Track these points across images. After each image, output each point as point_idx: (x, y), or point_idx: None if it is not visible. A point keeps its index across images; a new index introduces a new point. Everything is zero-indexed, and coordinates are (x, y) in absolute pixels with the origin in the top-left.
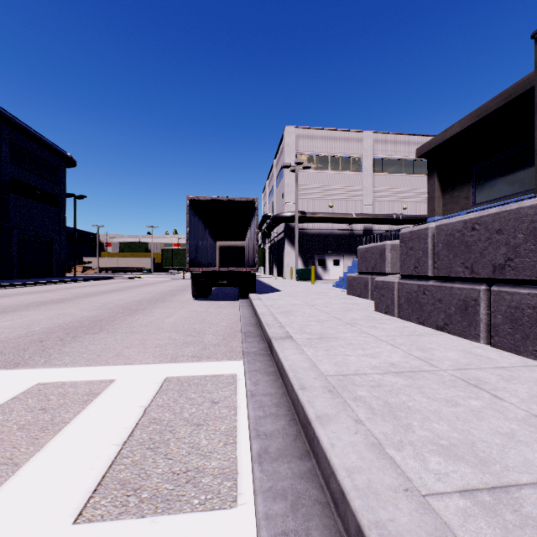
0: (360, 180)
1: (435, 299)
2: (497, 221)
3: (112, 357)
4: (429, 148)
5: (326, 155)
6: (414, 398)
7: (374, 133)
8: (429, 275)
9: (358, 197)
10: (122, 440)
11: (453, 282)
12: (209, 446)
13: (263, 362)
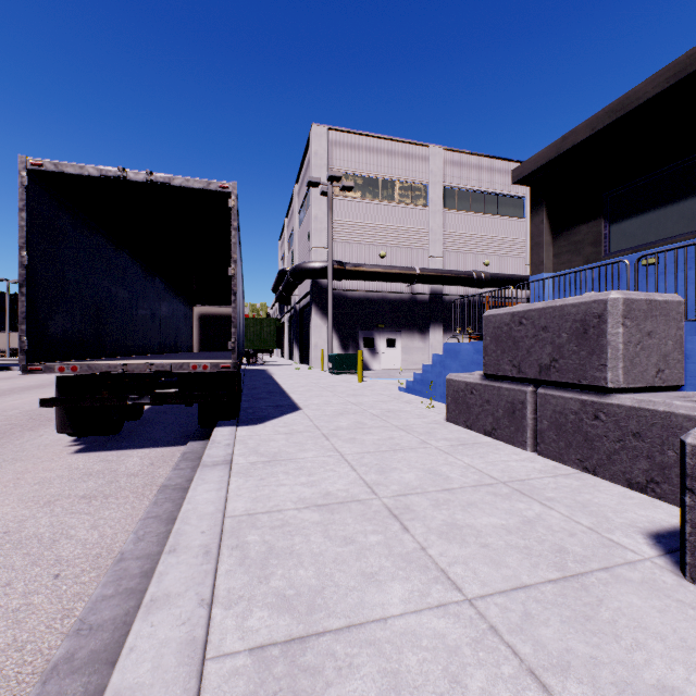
0: (425, 219)
1: None
2: None
3: None
4: (534, 167)
5: (376, 177)
6: None
7: (445, 151)
8: None
9: (423, 244)
10: None
11: None
12: None
13: None
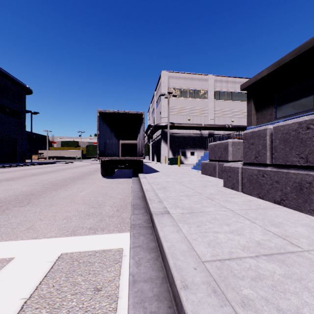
0: (206, 104)
1: (272, 181)
2: None
3: (24, 230)
4: (248, 85)
5: (186, 89)
6: (305, 301)
7: (215, 76)
8: (267, 163)
9: (205, 114)
10: None
11: (288, 168)
12: None
13: (146, 235)
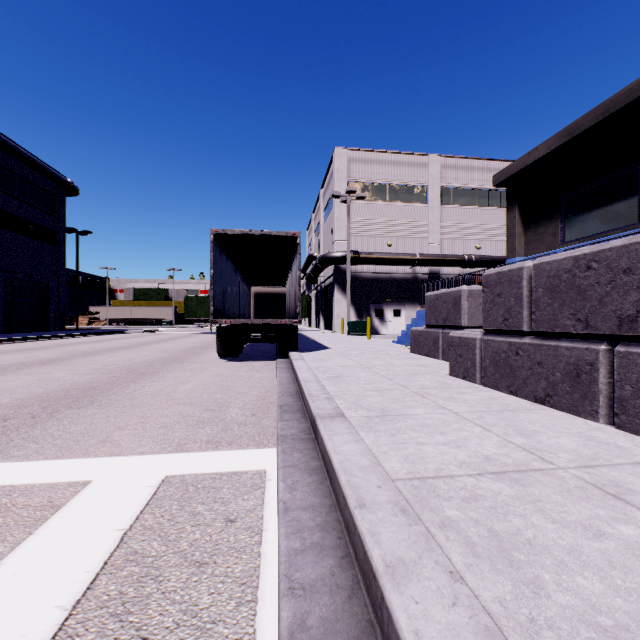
0: (425, 214)
1: (532, 362)
2: (624, 257)
3: (96, 443)
4: (508, 175)
5: (384, 183)
6: (532, 523)
7: (442, 157)
8: (524, 330)
9: (423, 234)
10: (75, 597)
11: (558, 339)
12: (212, 609)
13: (304, 451)
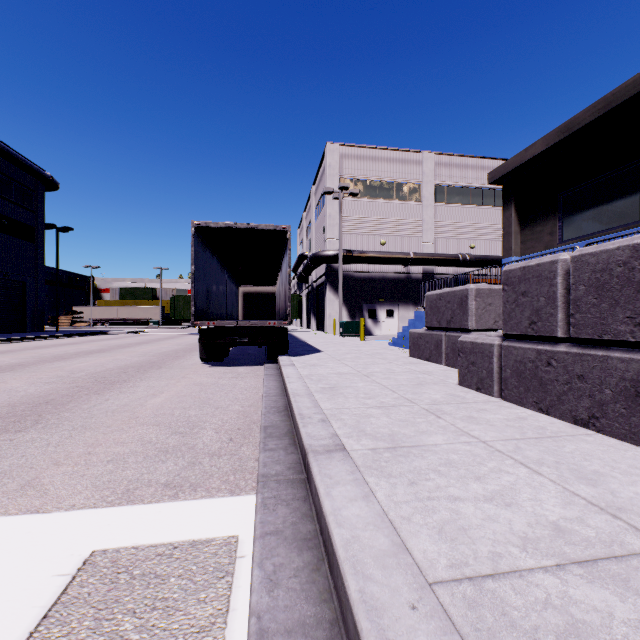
0: (418, 212)
1: (570, 375)
2: None
3: (15, 489)
4: (504, 172)
5: (377, 180)
6: None
7: (436, 155)
8: (558, 336)
9: (416, 233)
10: None
11: (607, 348)
12: None
13: (292, 503)
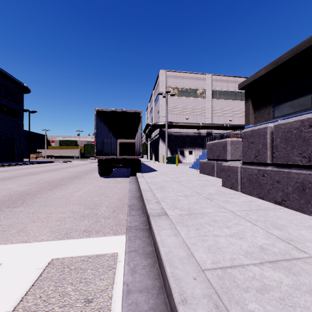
0: (204, 103)
1: (273, 181)
2: None
3: (15, 232)
4: (246, 84)
5: (184, 88)
6: None
7: (213, 75)
8: (268, 162)
9: (203, 113)
10: None
11: (290, 168)
12: None
13: (142, 238)
